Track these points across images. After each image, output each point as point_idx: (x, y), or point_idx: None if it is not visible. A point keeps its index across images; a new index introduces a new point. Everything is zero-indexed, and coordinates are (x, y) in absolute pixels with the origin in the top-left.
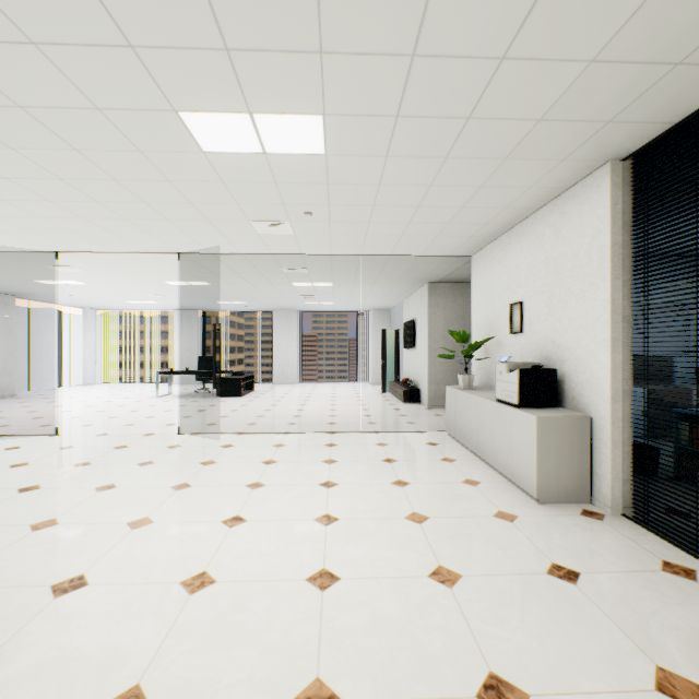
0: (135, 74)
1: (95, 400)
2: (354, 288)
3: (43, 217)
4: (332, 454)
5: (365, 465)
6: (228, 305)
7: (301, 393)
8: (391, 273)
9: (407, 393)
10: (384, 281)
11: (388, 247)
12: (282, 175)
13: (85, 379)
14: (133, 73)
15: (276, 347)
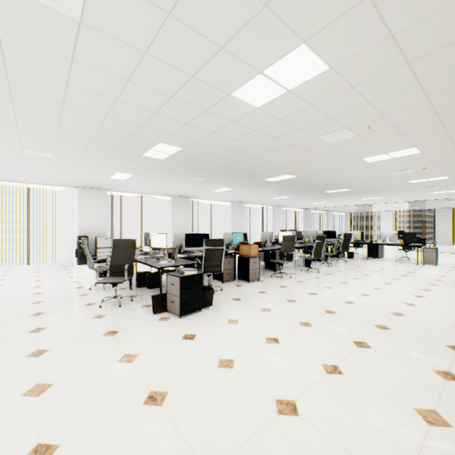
0: (426, 192)
1: None
2: None
3: (381, 201)
4: None
5: None
6: (410, 208)
7: (454, 247)
8: None
9: None
10: None
11: None
12: (450, 193)
13: None
14: (425, 192)
15: (437, 226)
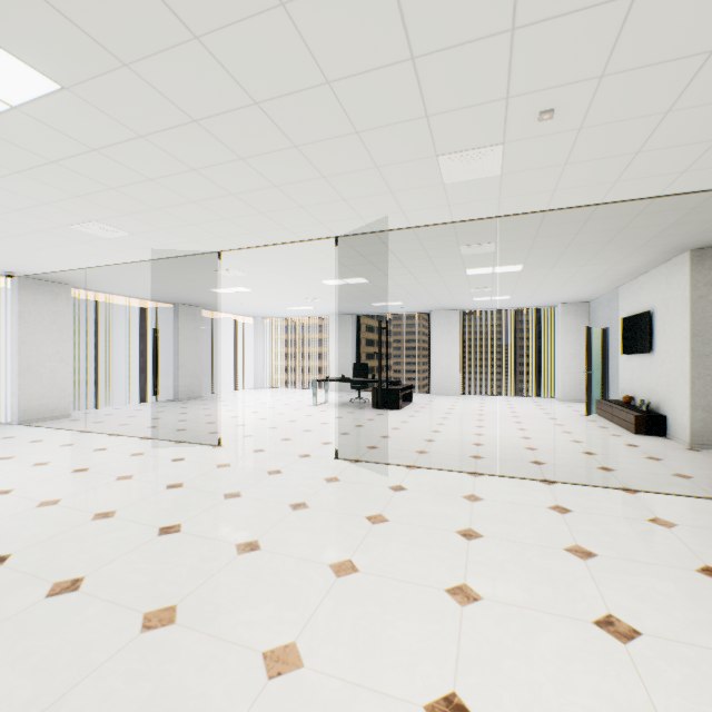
0: None
1: (260, 405)
2: (551, 272)
3: (195, 201)
4: (575, 534)
5: (666, 580)
6: (383, 307)
7: (470, 409)
8: (631, 237)
9: (642, 420)
10: (609, 254)
11: (664, 177)
12: None
13: (255, 383)
14: None
15: (434, 353)
